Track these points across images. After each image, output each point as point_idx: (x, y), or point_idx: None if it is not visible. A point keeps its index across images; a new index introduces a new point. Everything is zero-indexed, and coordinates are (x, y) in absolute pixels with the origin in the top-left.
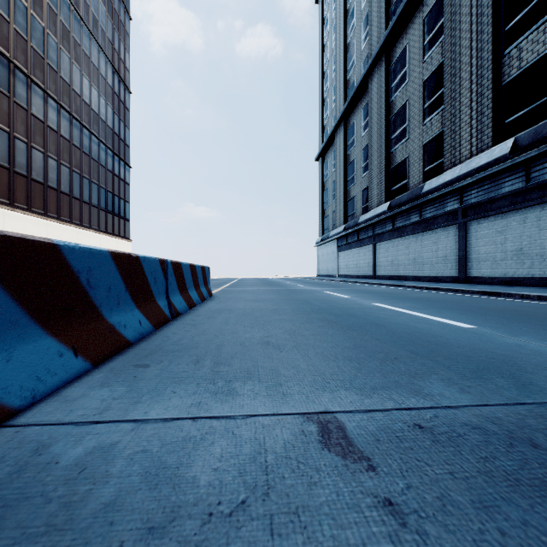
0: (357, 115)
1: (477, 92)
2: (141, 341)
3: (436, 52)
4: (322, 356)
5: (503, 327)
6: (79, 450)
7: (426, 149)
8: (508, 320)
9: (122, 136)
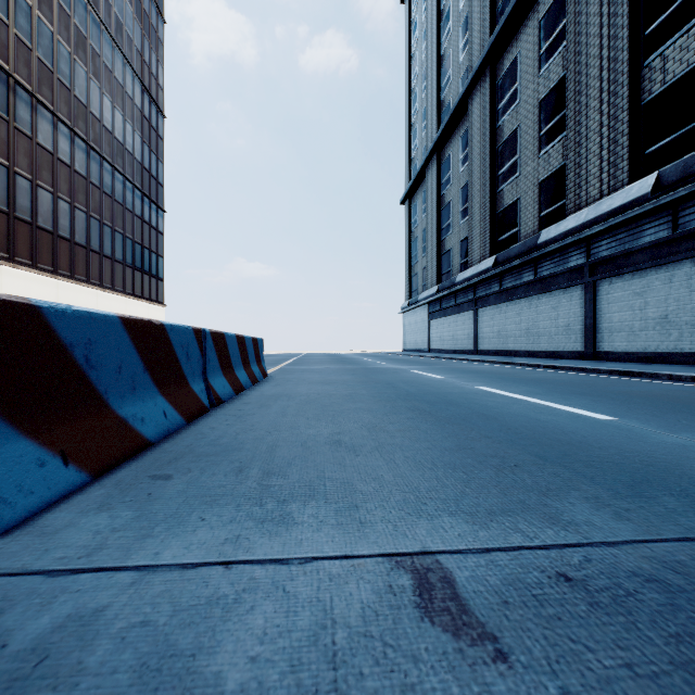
0: (454, 146)
1: (609, 114)
2: (166, 440)
3: (555, 64)
4: (414, 463)
5: (656, 420)
6: (44, 622)
7: (543, 188)
8: (660, 410)
9: (154, 172)
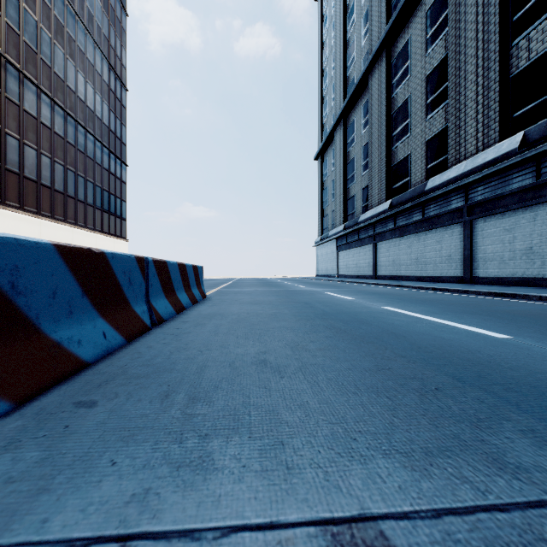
0: (357, 113)
1: (483, 85)
2: (103, 360)
3: (439, 46)
4: (337, 386)
5: None
6: None
7: (429, 145)
8: (546, 329)
9: (118, 134)
